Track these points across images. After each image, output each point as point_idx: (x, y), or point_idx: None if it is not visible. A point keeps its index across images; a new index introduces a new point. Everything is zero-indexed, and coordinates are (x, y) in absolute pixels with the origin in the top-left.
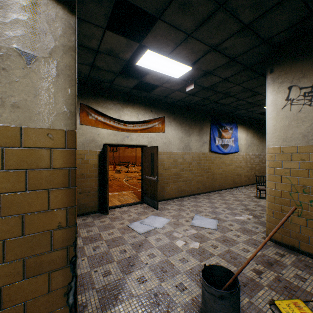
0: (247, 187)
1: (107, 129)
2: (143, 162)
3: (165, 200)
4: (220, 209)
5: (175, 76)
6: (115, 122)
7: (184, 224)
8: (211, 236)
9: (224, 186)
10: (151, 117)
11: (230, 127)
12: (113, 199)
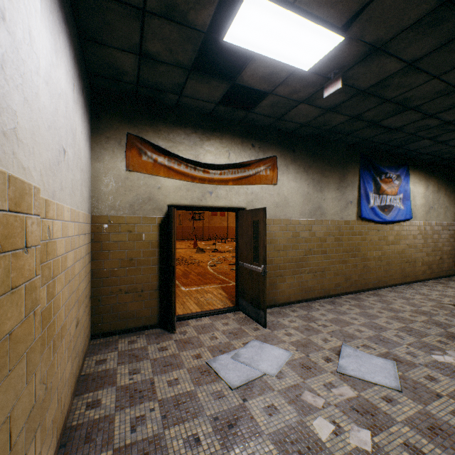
0: (428, 284)
1: (175, 180)
2: (237, 237)
3: (277, 305)
4: (391, 333)
5: (303, 64)
6: (188, 167)
7: (322, 368)
8: (394, 411)
9: (384, 281)
10: (253, 157)
11: (395, 175)
12: (187, 300)
